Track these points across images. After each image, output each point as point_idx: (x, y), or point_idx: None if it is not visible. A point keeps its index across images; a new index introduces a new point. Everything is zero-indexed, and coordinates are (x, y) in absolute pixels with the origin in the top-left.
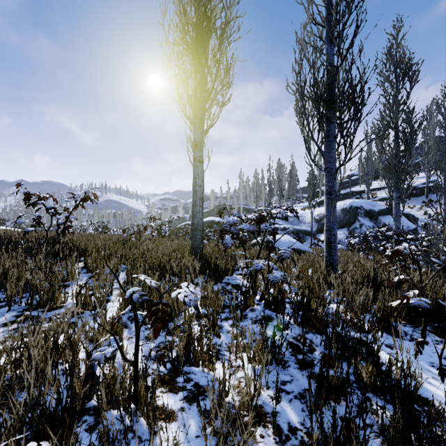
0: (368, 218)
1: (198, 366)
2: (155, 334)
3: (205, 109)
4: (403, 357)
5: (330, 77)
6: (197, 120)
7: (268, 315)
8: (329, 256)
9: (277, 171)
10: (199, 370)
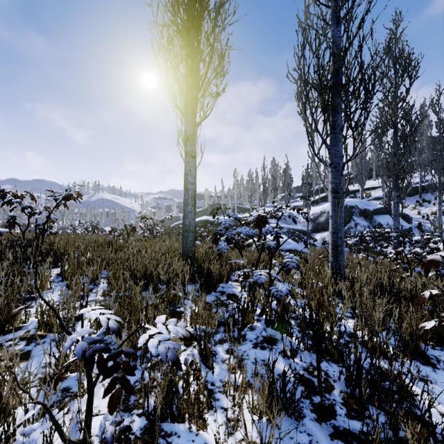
0: (363, 217)
1: (184, 422)
2: (111, 406)
3: (197, 98)
4: (443, 395)
5: (337, 60)
6: (189, 111)
7: (271, 335)
8: (335, 261)
9: (271, 170)
10: (185, 428)
